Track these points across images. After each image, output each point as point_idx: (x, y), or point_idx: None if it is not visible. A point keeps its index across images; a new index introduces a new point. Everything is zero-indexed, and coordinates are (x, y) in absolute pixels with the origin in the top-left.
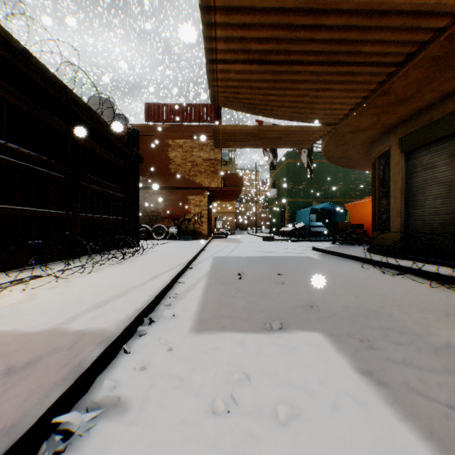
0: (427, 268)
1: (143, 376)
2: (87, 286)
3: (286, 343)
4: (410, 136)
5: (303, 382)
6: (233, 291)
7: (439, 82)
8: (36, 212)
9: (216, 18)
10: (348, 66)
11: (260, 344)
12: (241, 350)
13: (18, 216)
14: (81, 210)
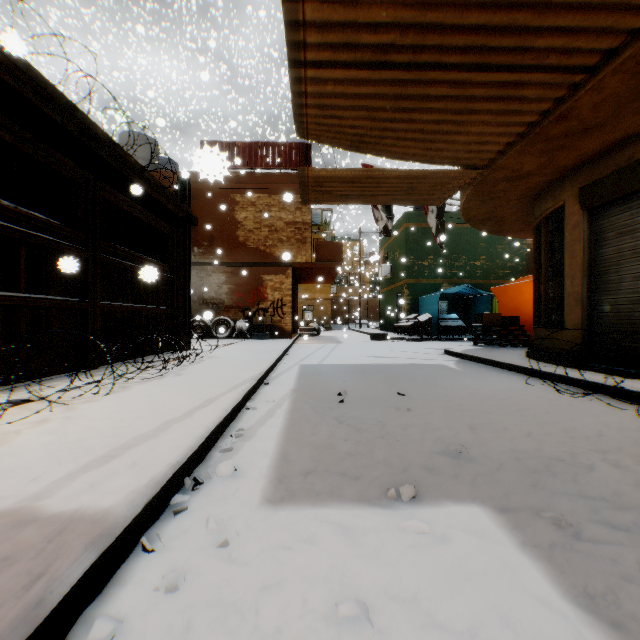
0: (628, 385)
1: (170, 607)
2: (98, 419)
3: (428, 528)
4: (597, 185)
5: (471, 621)
6: (331, 423)
7: None
8: (27, 300)
9: None
10: (510, 73)
11: (382, 531)
12: (349, 544)
13: None
14: (101, 295)
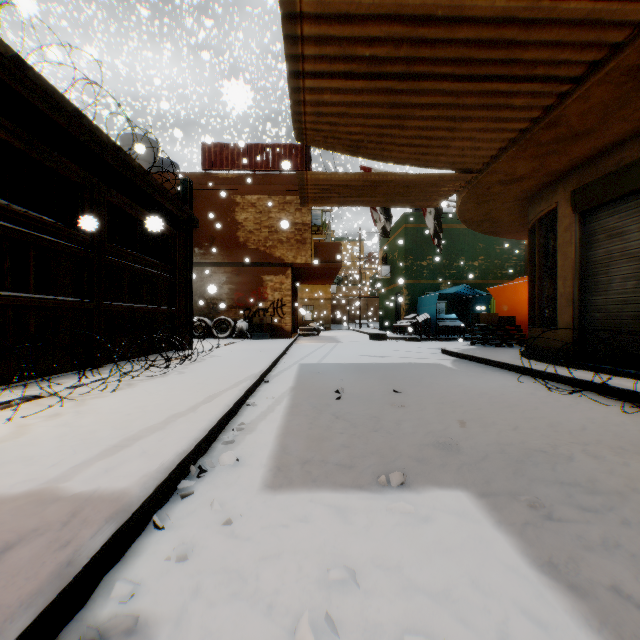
0: (615, 383)
1: (181, 573)
2: (107, 413)
3: (414, 509)
4: (588, 189)
5: (446, 584)
6: (328, 418)
7: (635, 106)
8: (36, 301)
9: (303, 6)
10: (500, 82)
11: (372, 512)
12: (341, 523)
13: (7, 306)
14: (106, 296)
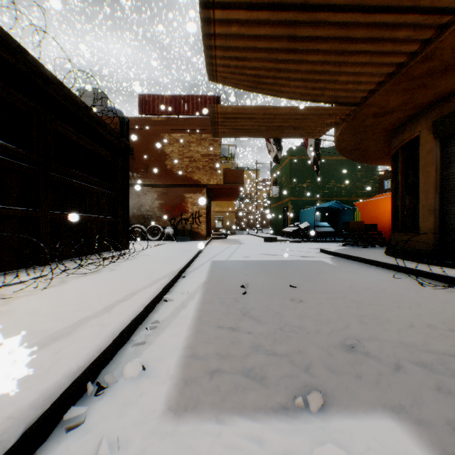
0: None
1: None
2: (24, 314)
3: None
4: (448, 118)
5: None
6: (236, 314)
7: None
8: None
9: None
10: (388, 15)
11: None
12: None
13: None
14: (52, 206)
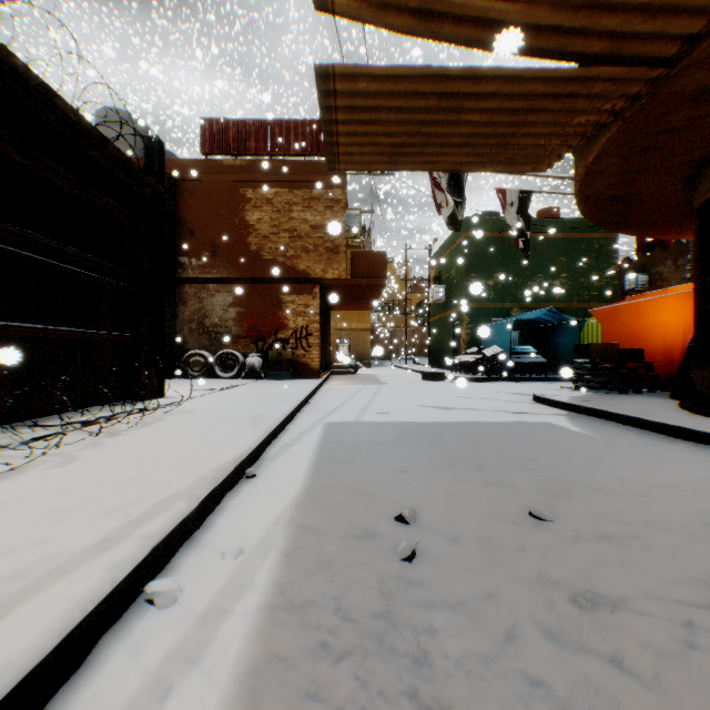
0: None
1: None
2: None
3: None
4: None
5: None
6: None
7: None
8: None
9: None
10: None
11: None
12: None
13: None
14: None
